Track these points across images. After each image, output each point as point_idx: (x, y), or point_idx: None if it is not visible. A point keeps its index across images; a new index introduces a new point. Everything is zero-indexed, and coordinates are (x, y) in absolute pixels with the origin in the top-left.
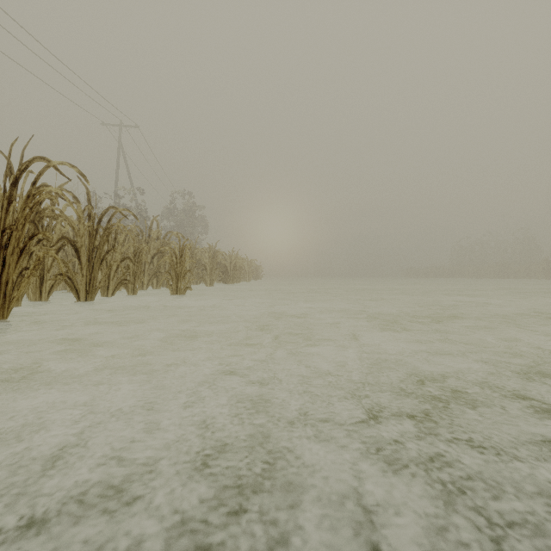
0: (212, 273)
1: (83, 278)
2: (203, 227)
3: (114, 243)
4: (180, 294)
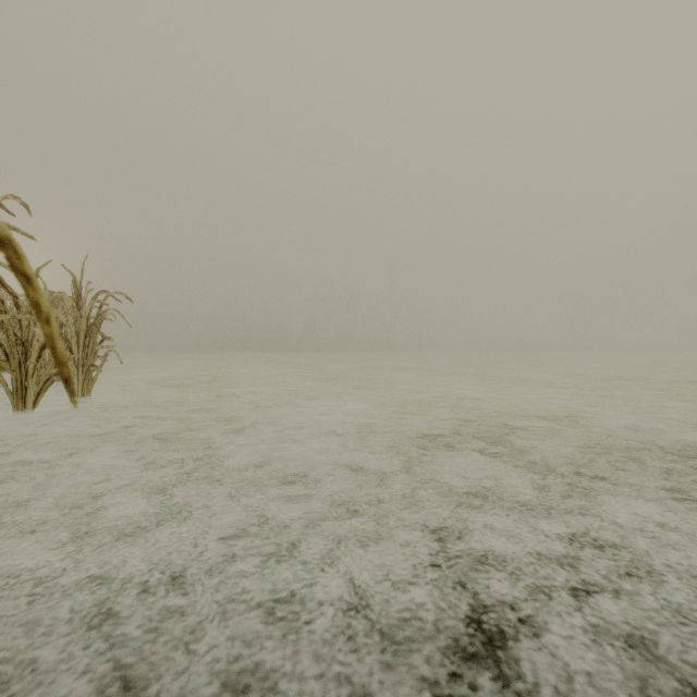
0: None
1: None
2: None
3: None
4: None
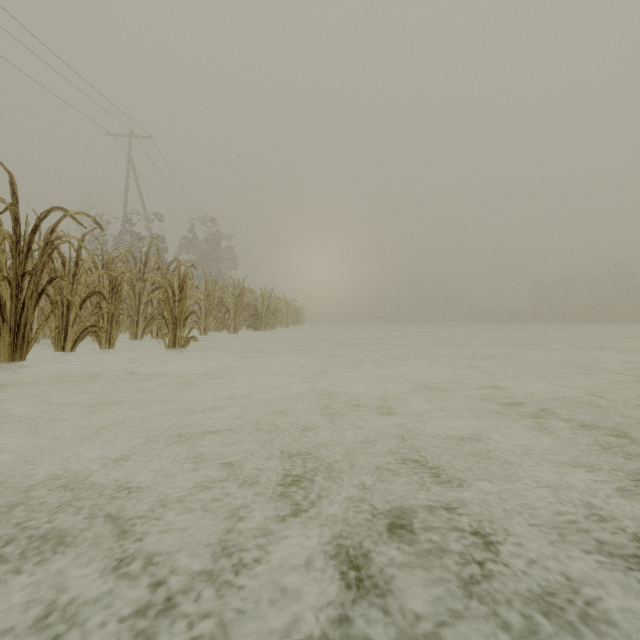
0: (236, 316)
1: (4, 323)
2: (233, 262)
3: (74, 269)
4: (179, 346)
